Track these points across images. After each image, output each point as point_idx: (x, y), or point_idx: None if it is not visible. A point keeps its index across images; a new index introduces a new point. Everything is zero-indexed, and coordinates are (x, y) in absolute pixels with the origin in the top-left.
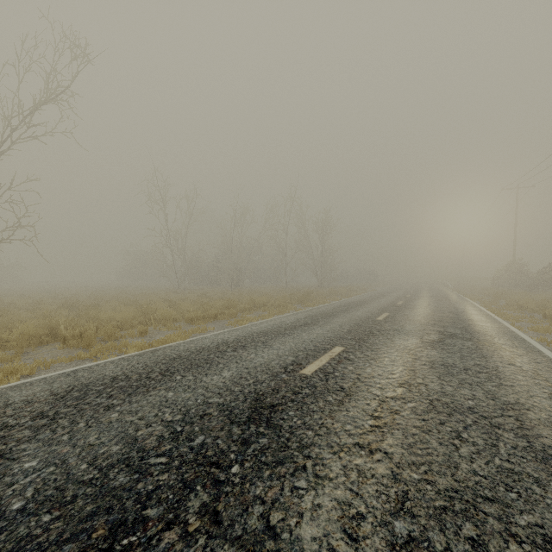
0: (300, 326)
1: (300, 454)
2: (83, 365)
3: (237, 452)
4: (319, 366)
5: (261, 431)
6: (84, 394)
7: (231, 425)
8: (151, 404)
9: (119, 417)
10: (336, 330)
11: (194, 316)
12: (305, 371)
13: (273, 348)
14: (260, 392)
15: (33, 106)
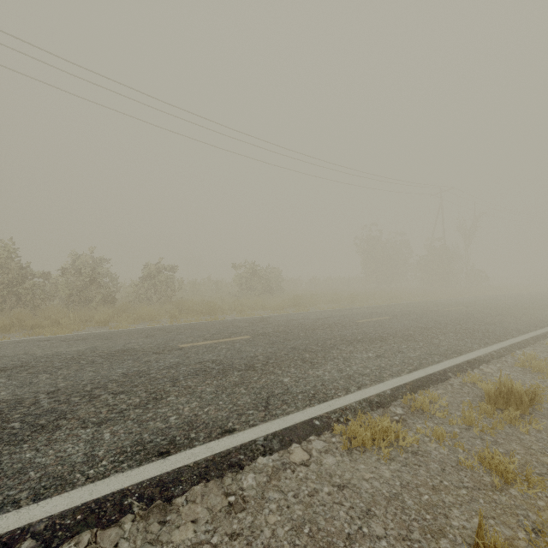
0: None
1: None
2: None
3: None
4: None
5: None
6: None
7: None
8: None
9: None
10: None
11: None
12: None
13: None
14: None
15: None
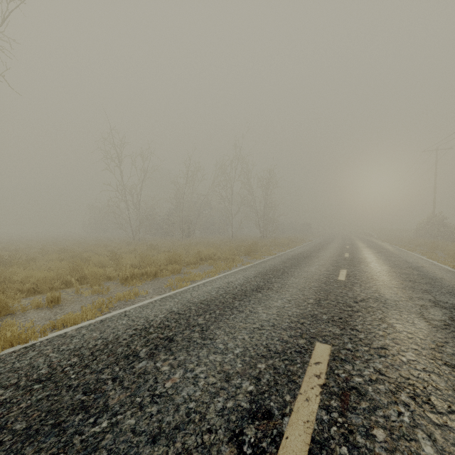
0: (252, 291)
1: None
2: None
3: None
4: (310, 424)
5: None
6: None
7: None
8: None
9: None
10: (300, 301)
11: (129, 275)
12: None
13: (216, 346)
14: None
15: None
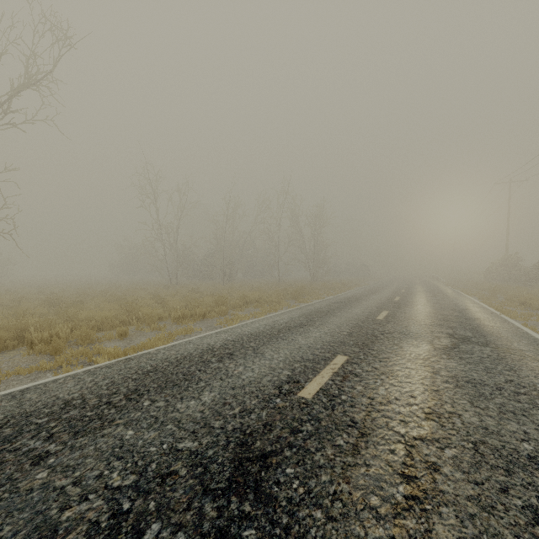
0: (295, 327)
1: None
2: (42, 378)
3: None
4: (321, 384)
5: (246, 511)
6: (17, 432)
7: (203, 498)
8: (99, 451)
9: (47, 478)
10: (335, 333)
11: (181, 315)
12: (304, 393)
13: (265, 357)
14: (247, 429)
15: (10, 91)
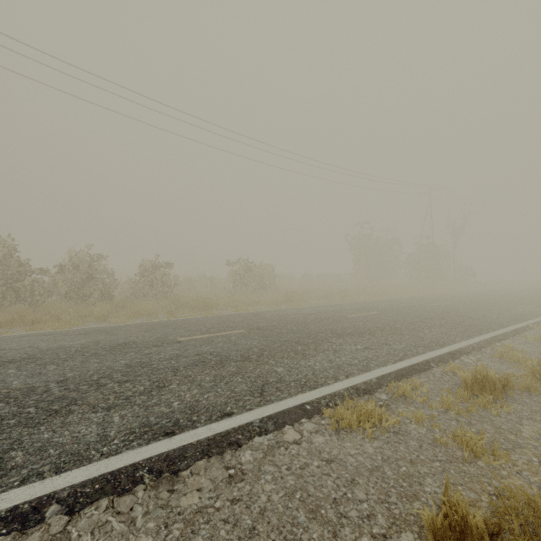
0: None
1: None
2: None
3: None
4: None
5: None
6: None
7: None
8: None
9: None
10: None
11: None
12: None
13: None
14: None
15: None
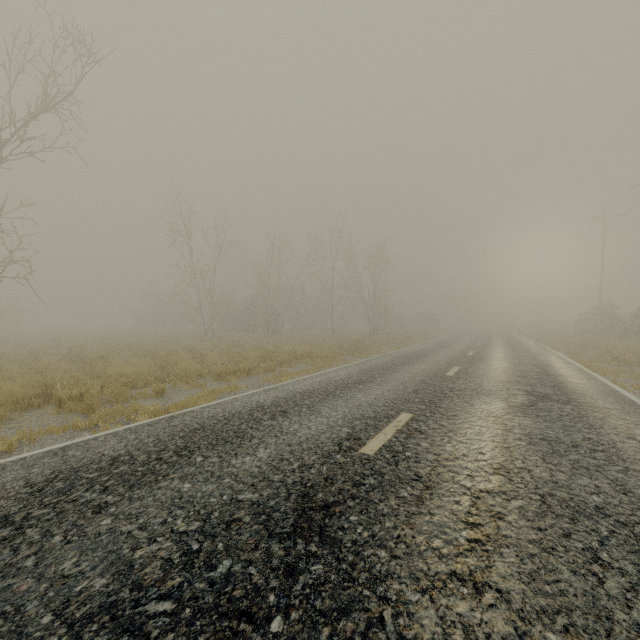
0: (353, 384)
1: (373, 595)
2: (79, 437)
3: (279, 590)
4: (383, 441)
5: (313, 551)
6: (69, 485)
7: (270, 540)
8: (159, 502)
9: (112, 524)
10: (399, 390)
11: (223, 371)
12: (366, 449)
13: (322, 414)
14: (308, 482)
15: (27, 115)
